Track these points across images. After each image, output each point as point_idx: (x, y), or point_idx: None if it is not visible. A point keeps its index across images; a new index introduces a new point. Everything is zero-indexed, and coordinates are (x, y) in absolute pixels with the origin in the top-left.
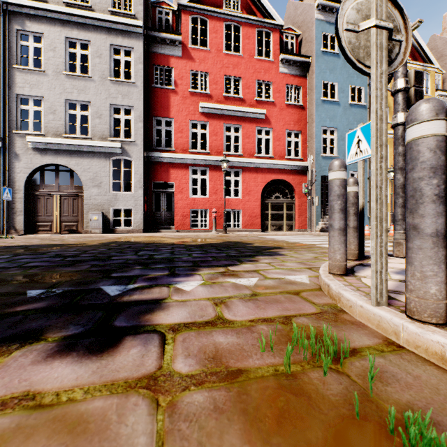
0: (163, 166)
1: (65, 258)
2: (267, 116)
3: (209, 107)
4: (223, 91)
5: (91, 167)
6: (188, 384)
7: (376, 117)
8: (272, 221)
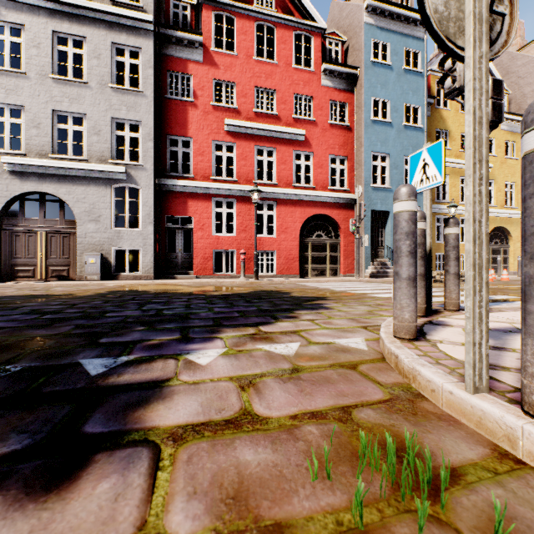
0: (180, 197)
1: (42, 315)
2: (306, 137)
3: (236, 124)
4: (253, 106)
5: (86, 197)
6: None
7: (473, 120)
8: (312, 264)
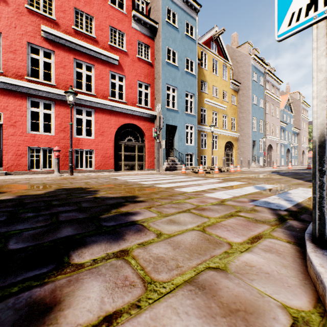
0: None
1: None
2: (120, 63)
3: (54, 34)
4: (72, 24)
5: None
6: None
7: None
8: (125, 161)
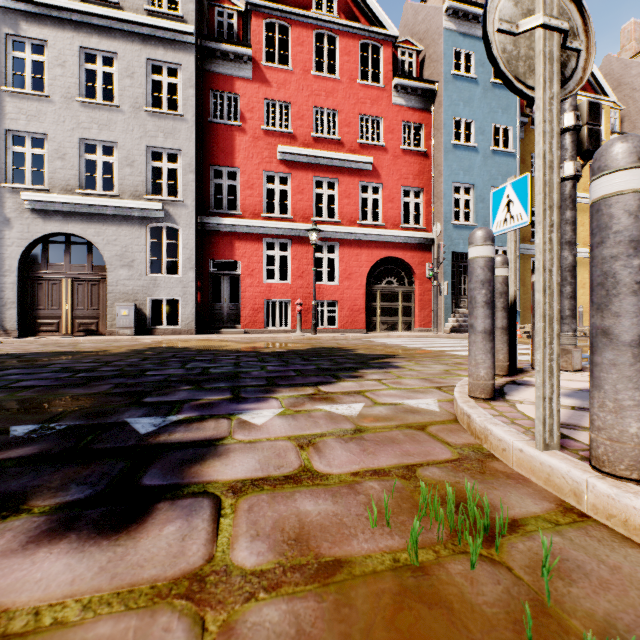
0: (225, 237)
1: (76, 373)
2: (375, 166)
3: (291, 152)
4: (311, 130)
5: (118, 239)
6: (255, 588)
7: (543, 164)
8: (382, 316)
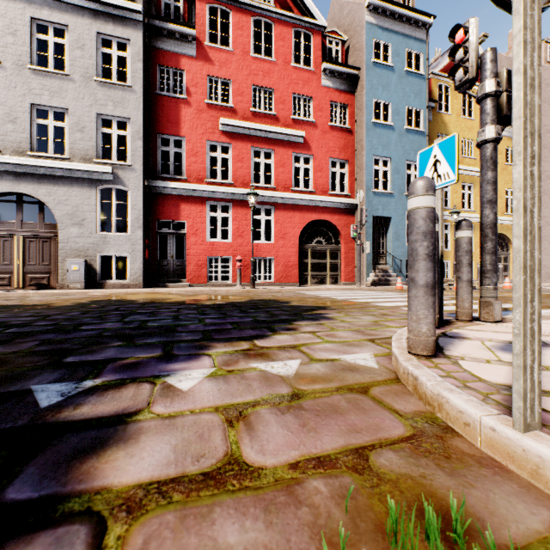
0: (171, 200)
1: (6, 328)
2: (306, 139)
3: (232, 124)
4: (250, 105)
5: (69, 199)
6: None
7: (524, 81)
8: (312, 272)
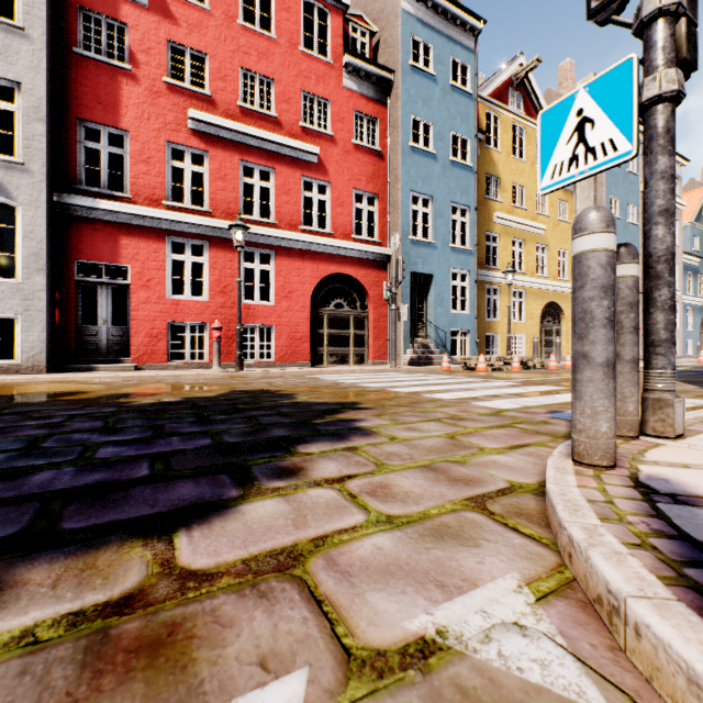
0: (104, 229)
1: None
2: (321, 159)
3: (209, 121)
4: (238, 98)
5: None
6: None
7: None
8: (330, 347)
